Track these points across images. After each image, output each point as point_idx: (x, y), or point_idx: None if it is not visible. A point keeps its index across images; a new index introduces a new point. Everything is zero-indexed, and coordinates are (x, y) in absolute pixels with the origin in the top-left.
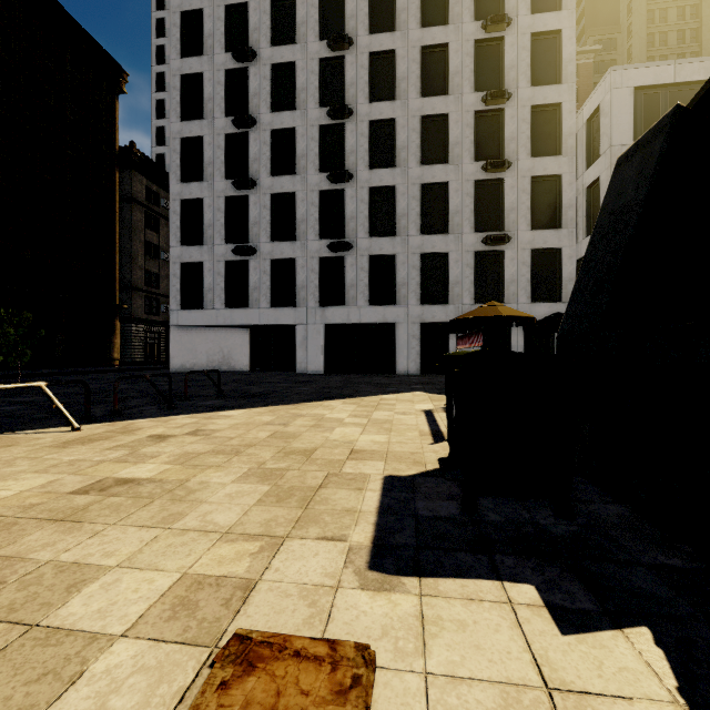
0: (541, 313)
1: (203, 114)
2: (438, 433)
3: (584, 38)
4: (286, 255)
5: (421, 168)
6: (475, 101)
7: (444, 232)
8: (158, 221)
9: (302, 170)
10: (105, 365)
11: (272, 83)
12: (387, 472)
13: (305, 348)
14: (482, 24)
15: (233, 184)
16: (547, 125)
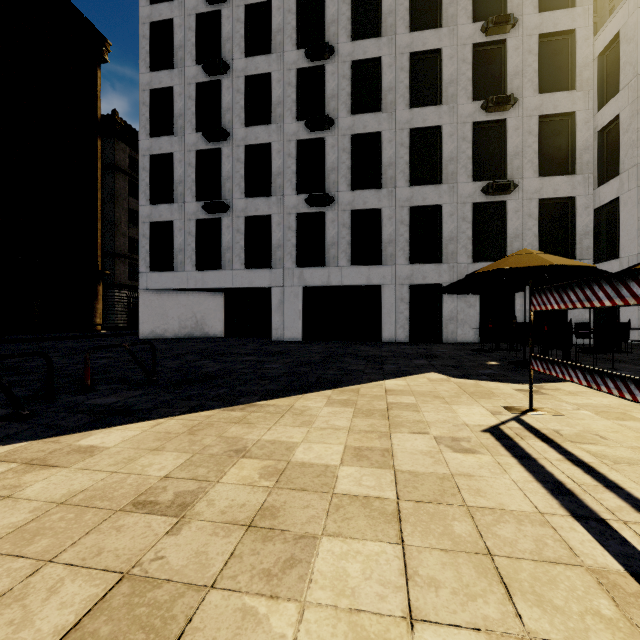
0: None
1: (173, 63)
2: None
3: None
4: (261, 212)
5: (410, 111)
6: (472, 33)
7: (436, 182)
8: None
9: (278, 118)
10: (87, 330)
11: (246, 27)
12: None
13: (281, 313)
14: None
15: (204, 135)
16: (557, 57)
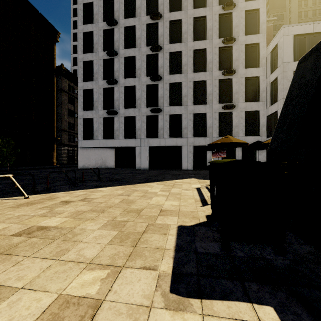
0: (250, 141)
1: (93, 50)
2: (204, 200)
3: (268, 14)
4: (131, 115)
5: (193, 74)
6: (219, 42)
7: (204, 103)
8: (73, 100)
9: (138, 75)
10: (50, 165)
11: (124, 35)
12: (179, 223)
13: (140, 157)
14: (222, 6)
15: (107, 82)
16: (252, 53)
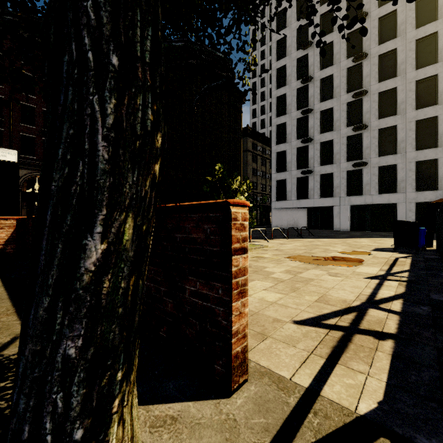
0: None
1: (286, 112)
2: None
3: None
4: (328, 172)
5: (415, 111)
6: None
7: (434, 146)
8: (256, 157)
9: (337, 128)
10: None
11: (320, 88)
12: (377, 247)
13: (338, 218)
14: None
15: (301, 142)
16: None
